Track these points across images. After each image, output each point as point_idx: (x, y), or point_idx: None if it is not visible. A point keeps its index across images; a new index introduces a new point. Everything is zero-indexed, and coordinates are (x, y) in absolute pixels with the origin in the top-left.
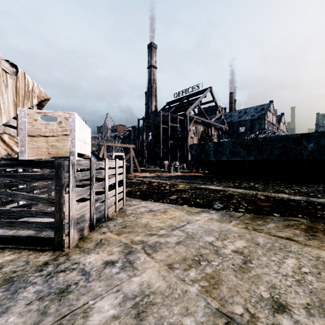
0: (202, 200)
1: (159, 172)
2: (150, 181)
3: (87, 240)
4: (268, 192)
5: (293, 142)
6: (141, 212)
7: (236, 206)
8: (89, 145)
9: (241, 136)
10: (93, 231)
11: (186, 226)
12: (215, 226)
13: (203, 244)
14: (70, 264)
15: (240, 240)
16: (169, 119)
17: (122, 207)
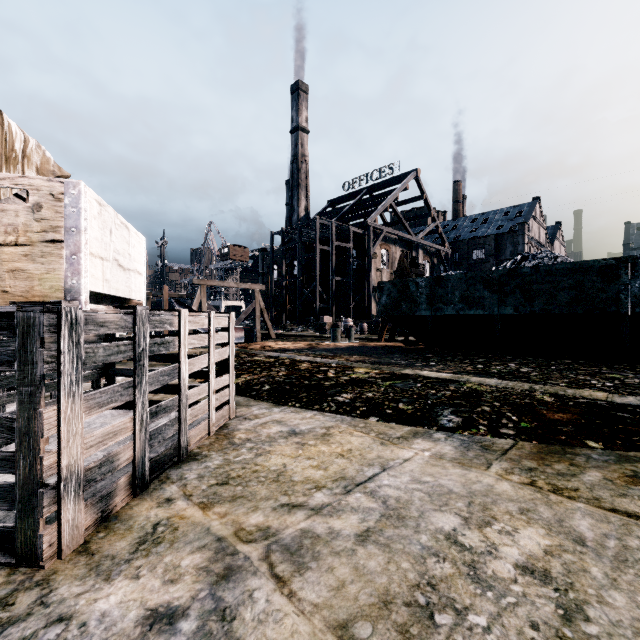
0: (411, 406)
1: (314, 339)
2: (294, 358)
3: (117, 528)
4: (555, 385)
5: (600, 276)
6: (270, 435)
7: (494, 421)
8: (141, 277)
9: (478, 267)
10: (141, 496)
11: (379, 480)
12: (453, 478)
13: (433, 541)
14: (42, 625)
15: (530, 528)
16: (333, 232)
17: (227, 424)
